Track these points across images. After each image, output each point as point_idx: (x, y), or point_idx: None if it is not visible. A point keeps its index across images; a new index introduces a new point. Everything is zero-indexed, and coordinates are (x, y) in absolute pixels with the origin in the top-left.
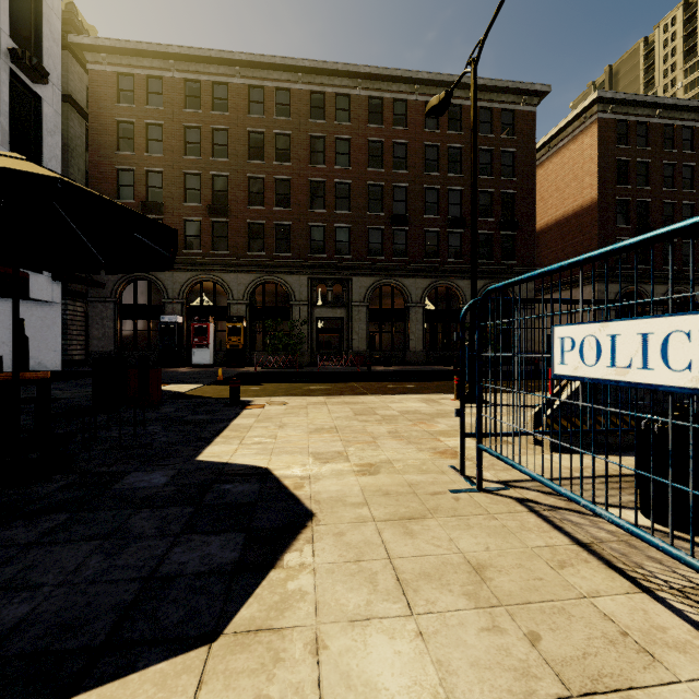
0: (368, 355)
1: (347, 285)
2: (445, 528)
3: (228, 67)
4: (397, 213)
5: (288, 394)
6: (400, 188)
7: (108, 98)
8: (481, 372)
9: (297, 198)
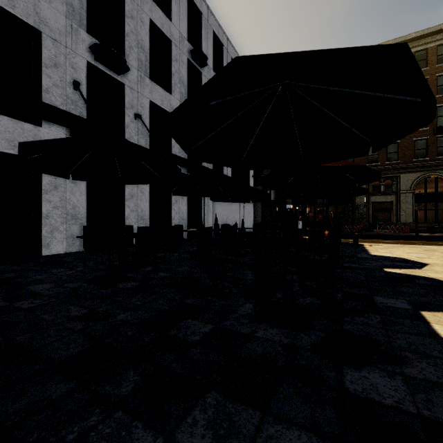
0: (414, 225)
1: (396, 180)
2: None
3: None
4: (440, 125)
5: (375, 243)
6: None
7: None
8: None
9: None
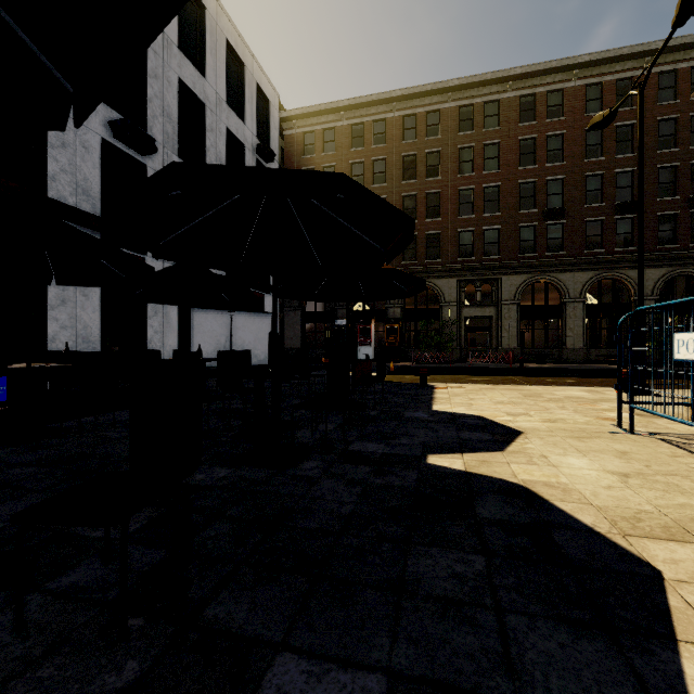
0: (519, 352)
1: (496, 284)
2: (604, 442)
3: (386, 105)
4: (551, 207)
5: (457, 382)
6: (555, 181)
7: (297, 154)
8: (632, 360)
9: (446, 208)
